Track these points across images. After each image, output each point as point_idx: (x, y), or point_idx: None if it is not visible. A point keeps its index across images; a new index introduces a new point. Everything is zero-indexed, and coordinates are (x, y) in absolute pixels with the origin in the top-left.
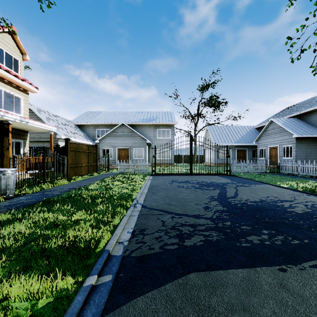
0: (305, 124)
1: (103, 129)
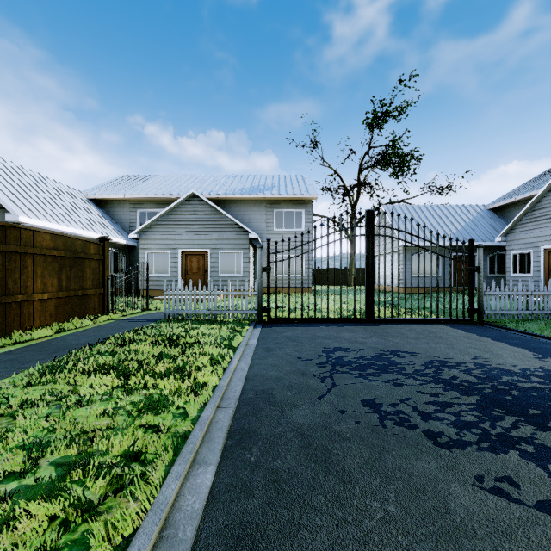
0: None
1: (154, 210)
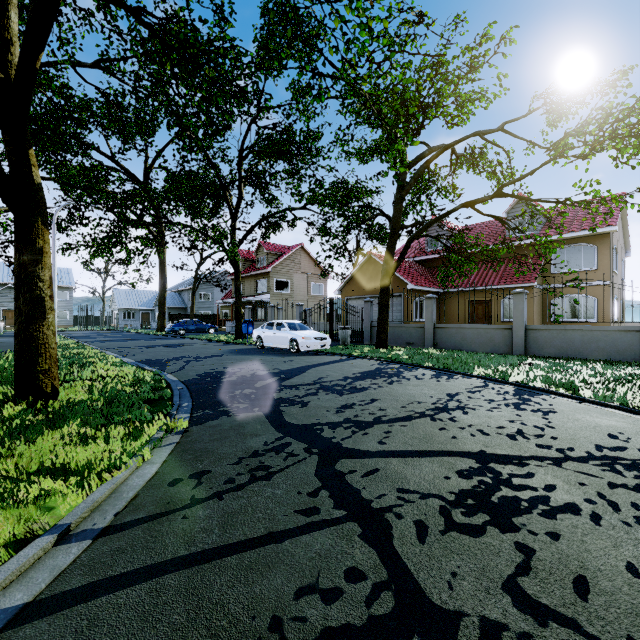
0: (179, 298)
1: None
